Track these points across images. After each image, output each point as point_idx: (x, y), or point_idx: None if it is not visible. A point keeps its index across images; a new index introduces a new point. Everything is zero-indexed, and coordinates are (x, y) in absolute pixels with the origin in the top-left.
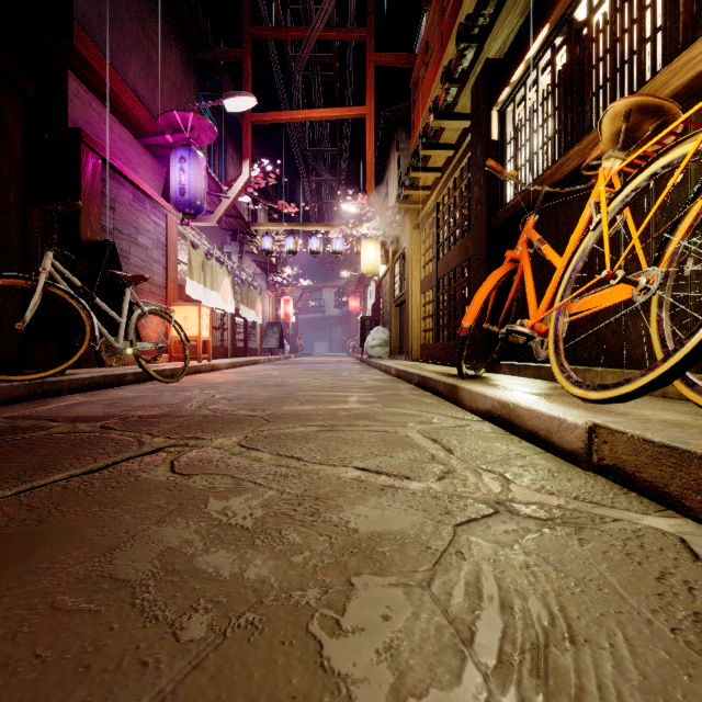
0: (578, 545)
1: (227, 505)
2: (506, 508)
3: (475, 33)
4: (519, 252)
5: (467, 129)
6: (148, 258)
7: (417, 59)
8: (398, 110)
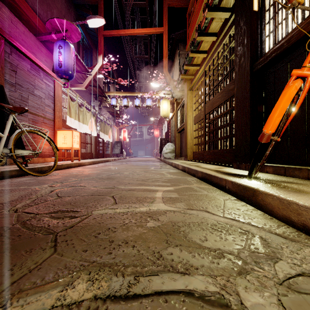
0: None
1: None
2: None
3: None
4: (307, 69)
5: (228, 19)
6: (42, 103)
7: None
8: (179, 34)
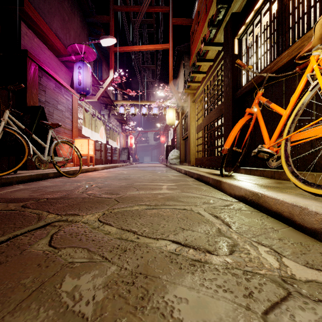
0: None
1: (77, 283)
2: (293, 288)
3: None
4: (253, 109)
5: (220, 51)
6: (63, 116)
7: (193, 20)
8: (184, 46)
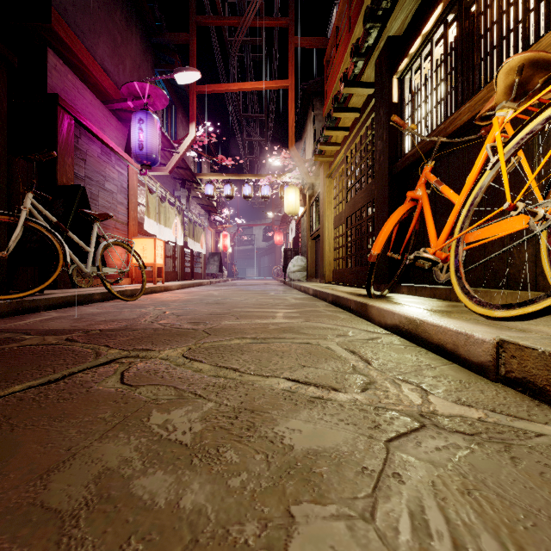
0: (512, 465)
1: (168, 418)
2: (431, 421)
3: (379, 14)
4: (418, 193)
5: (371, 95)
6: (113, 200)
7: (329, 42)
8: (314, 83)
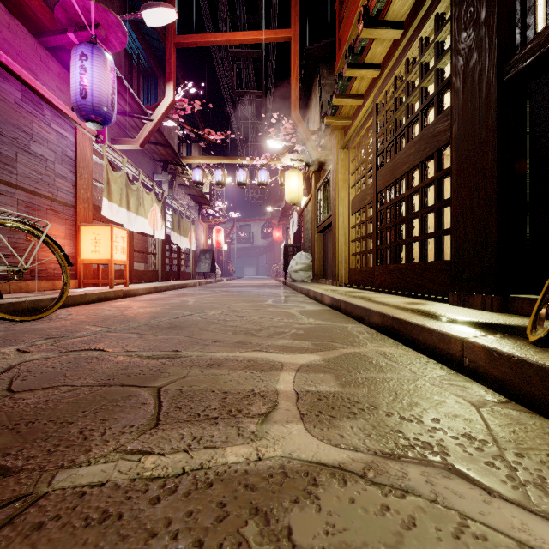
0: None
1: None
2: None
3: None
4: None
5: None
6: (48, 171)
7: None
8: (320, 47)
